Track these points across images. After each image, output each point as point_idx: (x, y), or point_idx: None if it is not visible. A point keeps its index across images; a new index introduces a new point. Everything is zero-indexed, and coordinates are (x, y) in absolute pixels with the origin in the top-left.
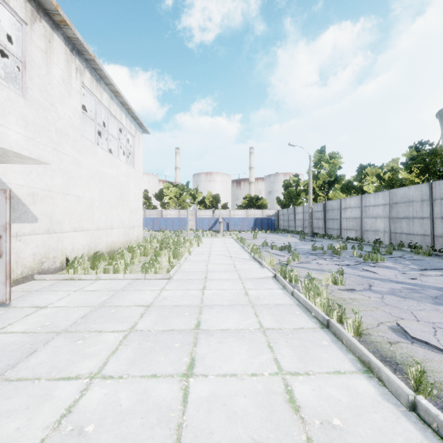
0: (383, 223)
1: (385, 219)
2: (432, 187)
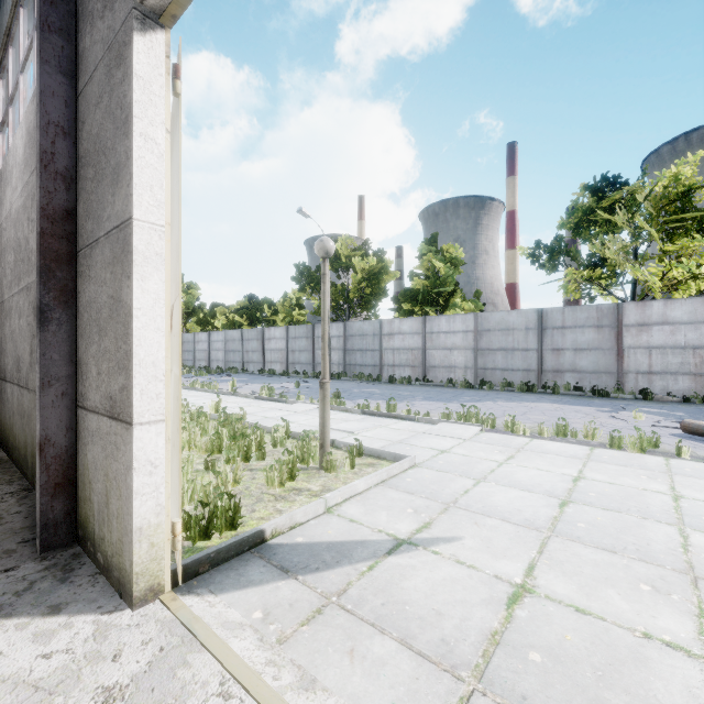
0: (222, 354)
1: (223, 352)
2: (243, 332)
